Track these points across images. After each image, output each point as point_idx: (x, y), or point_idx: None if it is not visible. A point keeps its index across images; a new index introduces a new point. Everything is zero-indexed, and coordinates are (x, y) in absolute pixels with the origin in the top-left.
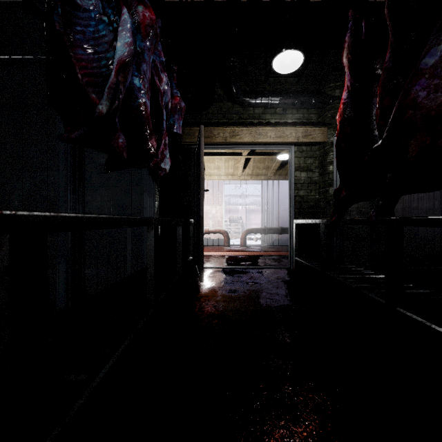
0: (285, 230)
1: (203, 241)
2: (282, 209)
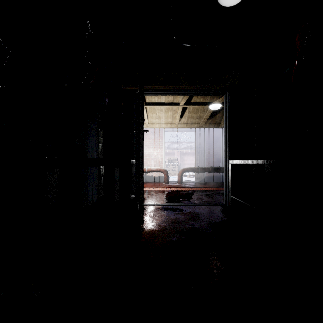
0: (215, 169)
1: (143, 182)
2: (211, 152)
